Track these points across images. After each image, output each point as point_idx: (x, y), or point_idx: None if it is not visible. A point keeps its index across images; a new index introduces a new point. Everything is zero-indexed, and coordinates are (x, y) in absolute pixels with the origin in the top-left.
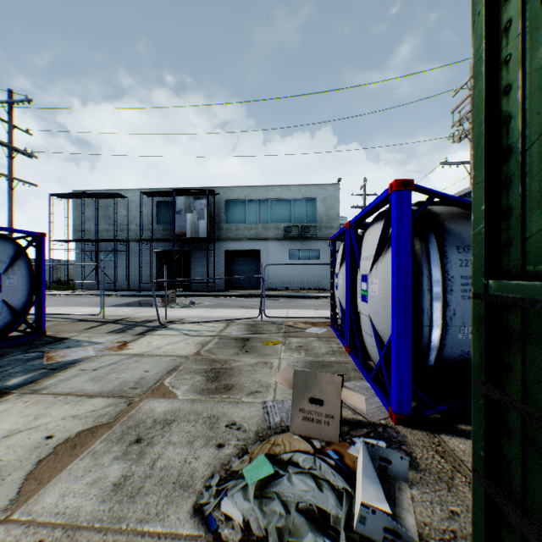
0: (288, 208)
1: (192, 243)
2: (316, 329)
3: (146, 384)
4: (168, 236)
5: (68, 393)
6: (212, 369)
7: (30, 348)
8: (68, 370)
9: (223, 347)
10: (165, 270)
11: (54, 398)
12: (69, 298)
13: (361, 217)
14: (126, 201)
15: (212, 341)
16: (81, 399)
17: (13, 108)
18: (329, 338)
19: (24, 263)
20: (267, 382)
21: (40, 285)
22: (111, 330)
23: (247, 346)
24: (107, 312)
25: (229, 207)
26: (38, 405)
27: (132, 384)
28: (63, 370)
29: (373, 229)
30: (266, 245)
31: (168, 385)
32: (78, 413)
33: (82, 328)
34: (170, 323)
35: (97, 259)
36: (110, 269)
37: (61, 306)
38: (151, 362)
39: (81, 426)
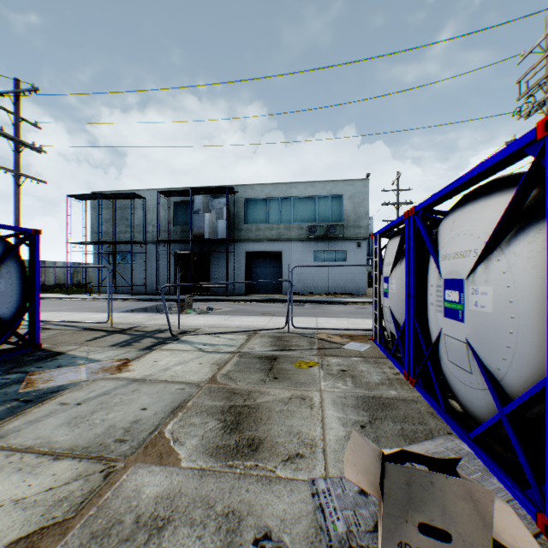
0: (312, 207)
1: (211, 245)
2: (356, 344)
3: (139, 434)
4: (186, 238)
5: (28, 447)
6: (230, 407)
7: (15, 366)
8: (44, 403)
9: (244, 370)
10: (178, 273)
11: (5, 457)
12: (84, 302)
13: (441, 196)
14: (143, 201)
15: (232, 361)
16: (41, 461)
17: (19, 99)
18: (377, 358)
19: (14, 265)
20: (309, 435)
21: (34, 291)
22: (115, 343)
23: (275, 369)
24: (118, 319)
25: (249, 207)
26: None
27: (120, 433)
28: (39, 403)
29: (468, 212)
30: (288, 246)
31: (169, 437)
32: (25, 494)
33: (84, 339)
34: (183, 333)
35: (115, 262)
36: (127, 272)
37: (73, 311)
38: (152, 393)
39: (19, 527)
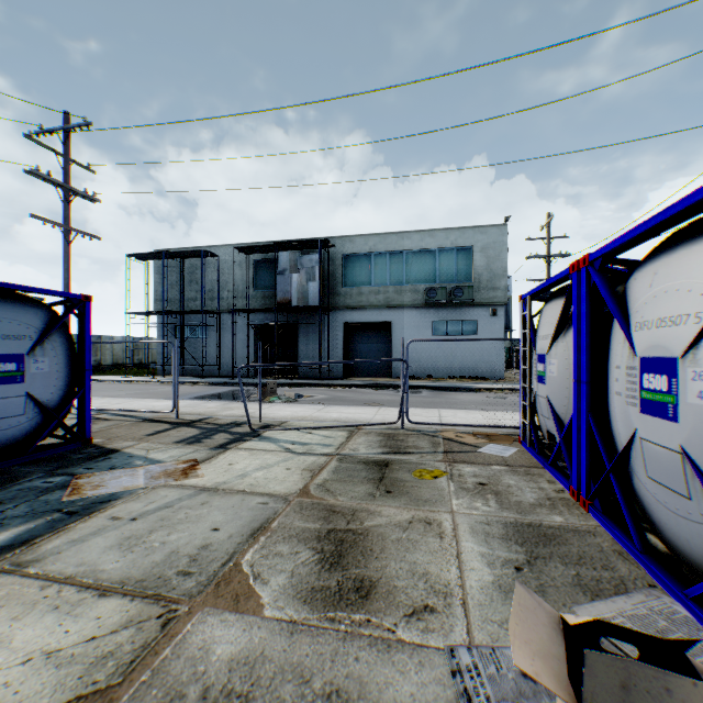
0: (431, 263)
1: (299, 314)
2: (497, 447)
3: (209, 565)
4: (269, 305)
5: (68, 577)
6: (329, 532)
7: (60, 467)
8: (91, 517)
9: (346, 479)
10: (259, 350)
11: (39, 589)
12: (146, 386)
13: (634, 237)
14: (217, 260)
15: (329, 466)
16: (83, 597)
17: (69, 137)
18: (529, 467)
19: (59, 340)
20: (441, 578)
21: (83, 372)
22: (181, 438)
23: (387, 480)
24: (185, 408)
25: (349, 264)
26: (3, 607)
27: (184, 563)
28: (85, 516)
29: (681, 258)
30: (399, 315)
31: (248, 571)
32: (60, 644)
33: (144, 433)
34: (266, 428)
35: (182, 336)
36: (197, 349)
37: (133, 397)
38: (226, 508)
39: (49, 694)
